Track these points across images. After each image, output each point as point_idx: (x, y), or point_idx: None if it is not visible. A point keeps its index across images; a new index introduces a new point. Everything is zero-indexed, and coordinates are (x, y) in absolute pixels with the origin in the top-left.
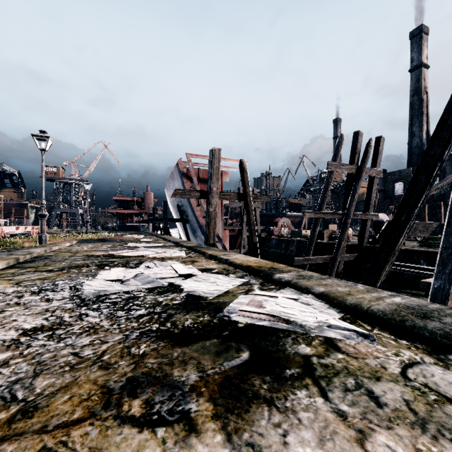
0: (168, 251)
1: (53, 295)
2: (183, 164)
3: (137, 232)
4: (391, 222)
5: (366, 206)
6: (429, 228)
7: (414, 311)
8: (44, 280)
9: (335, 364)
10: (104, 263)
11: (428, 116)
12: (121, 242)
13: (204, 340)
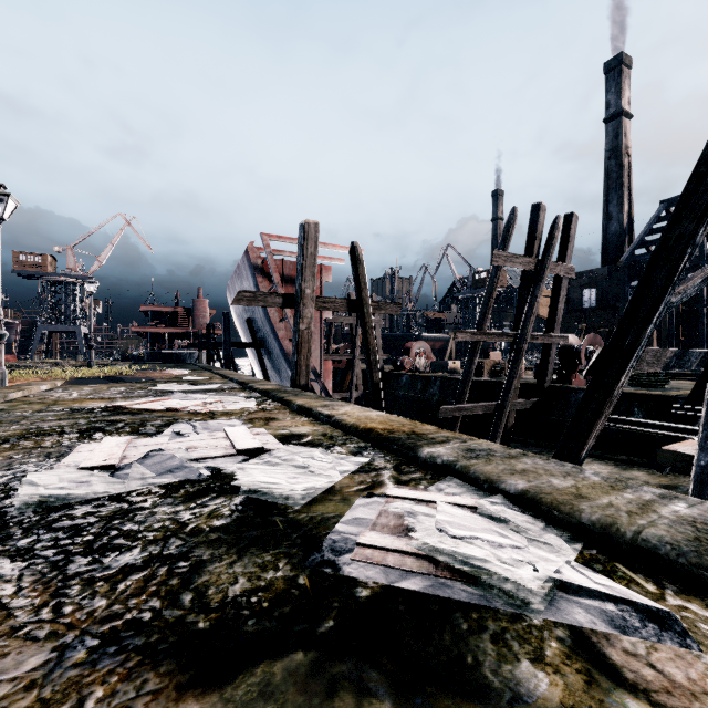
0: (225, 400)
1: None
2: (256, 252)
3: (180, 365)
4: (607, 349)
5: (550, 323)
6: (661, 358)
7: None
8: None
9: None
10: (96, 424)
11: (630, 189)
12: (146, 383)
13: (270, 656)
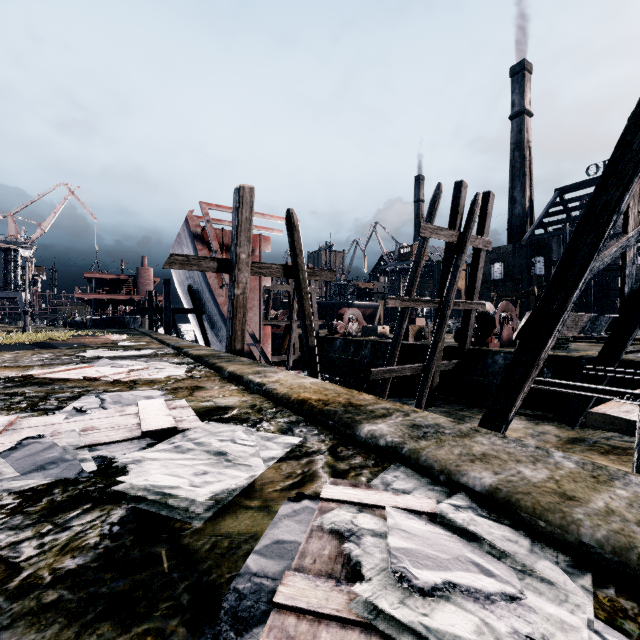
0: (153, 367)
1: None
2: (196, 221)
3: (122, 330)
4: (535, 314)
5: (470, 291)
6: (578, 323)
7: None
8: None
9: None
10: None
11: (531, 178)
12: (77, 348)
13: None
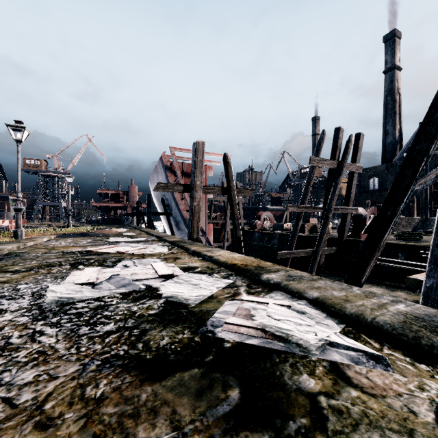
0: (150, 247)
1: (8, 304)
2: (167, 158)
3: (121, 226)
4: (376, 218)
5: (347, 201)
6: (411, 223)
7: (426, 324)
8: (5, 283)
9: (350, 407)
10: (79, 261)
11: (400, 115)
12: (103, 236)
13: (182, 370)
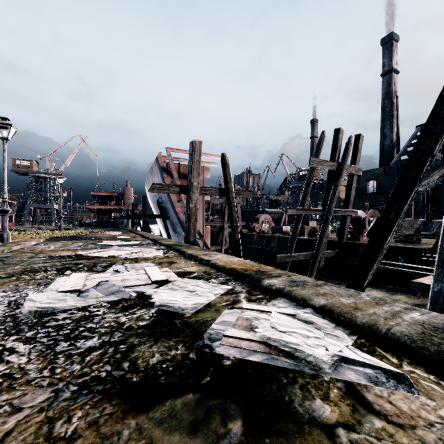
0: (144, 251)
1: None
2: (163, 159)
3: (115, 229)
4: (379, 219)
5: (346, 203)
6: (413, 225)
7: None
8: None
9: (375, 443)
10: (66, 266)
11: (398, 118)
12: (95, 240)
13: (174, 396)
